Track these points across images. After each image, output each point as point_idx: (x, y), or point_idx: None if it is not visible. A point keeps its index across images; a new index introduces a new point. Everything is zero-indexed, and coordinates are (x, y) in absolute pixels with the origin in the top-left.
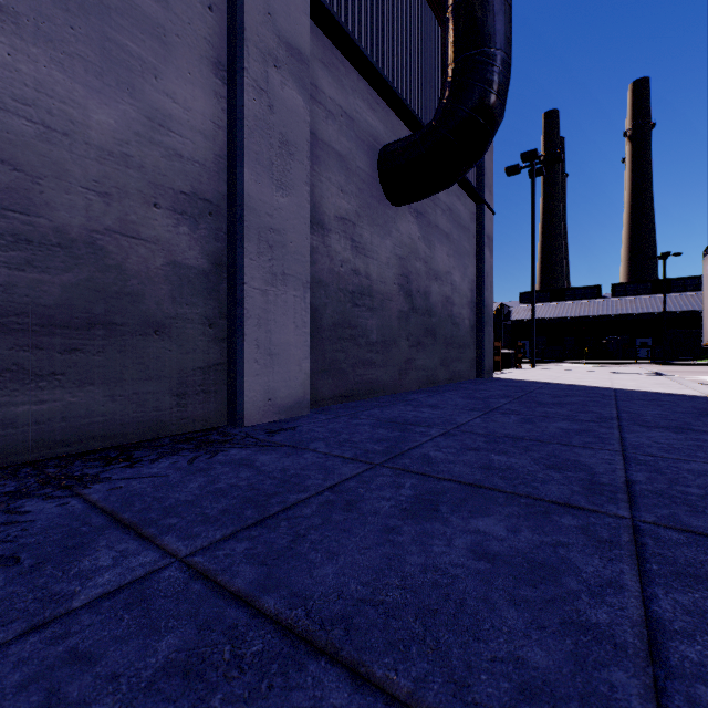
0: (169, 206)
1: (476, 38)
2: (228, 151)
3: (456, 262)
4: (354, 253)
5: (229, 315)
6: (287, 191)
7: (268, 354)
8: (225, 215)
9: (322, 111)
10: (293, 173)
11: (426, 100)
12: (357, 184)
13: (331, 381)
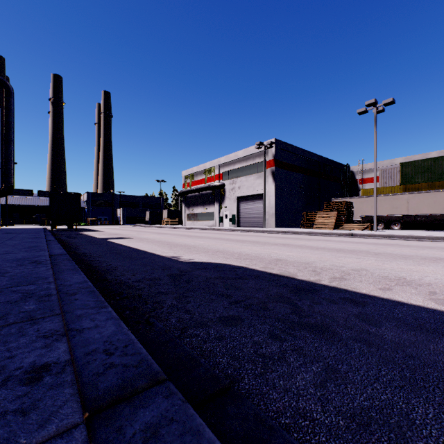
0: None
1: (10, 182)
2: None
3: None
4: None
5: None
6: None
7: None
8: None
9: None
10: None
11: None
12: None
13: None
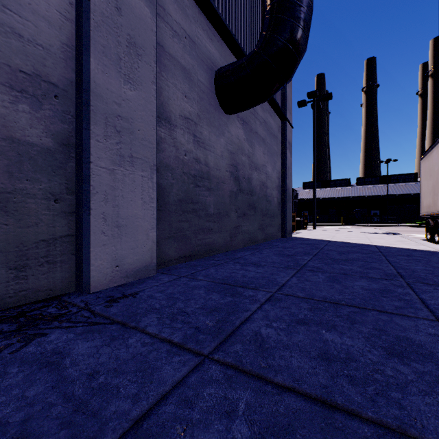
0: (5, 82)
1: None
2: (76, 41)
3: (269, 159)
4: (196, 146)
5: (77, 191)
6: (134, 86)
7: (115, 226)
8: (72, 100)
9: (169, 29)
10: (141, 71)
11: (249, 42)
12: (198, 93)
13: (177, 245)
